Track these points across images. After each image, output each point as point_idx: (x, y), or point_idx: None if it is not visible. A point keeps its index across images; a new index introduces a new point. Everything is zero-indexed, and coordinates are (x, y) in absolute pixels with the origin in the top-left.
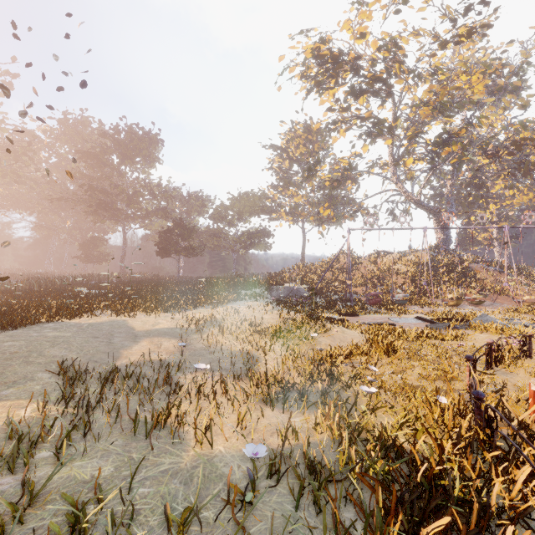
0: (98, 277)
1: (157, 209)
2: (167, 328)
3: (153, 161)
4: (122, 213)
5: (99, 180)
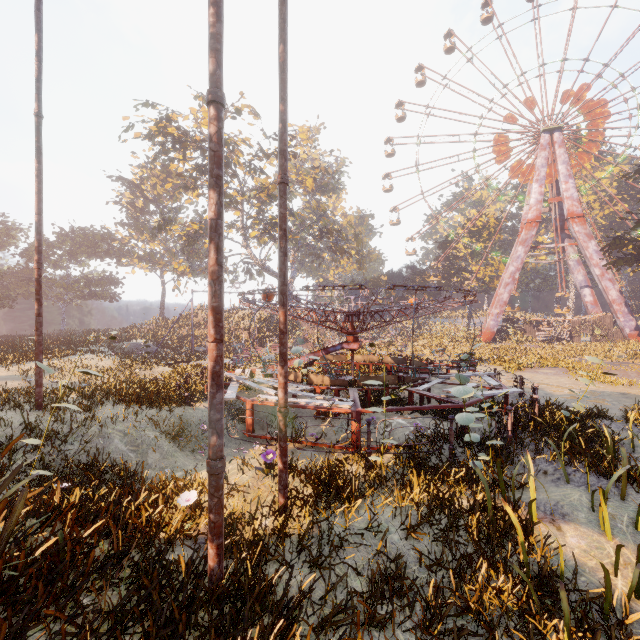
0: None
1: None
2: (5, 376)
3: None
4: None
5: None
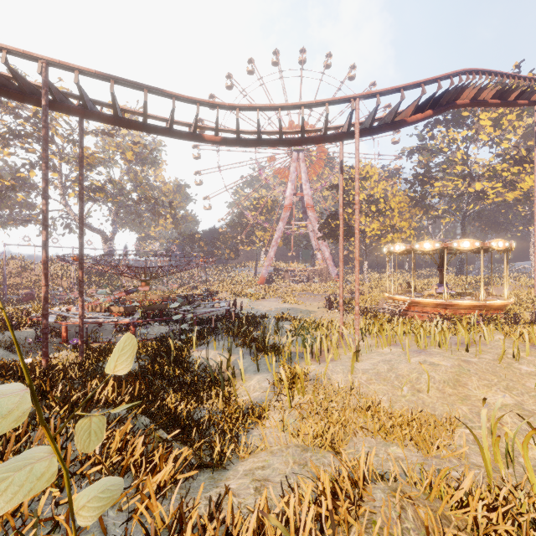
0: None
1: None
2: None
3: None
4: None
5: None
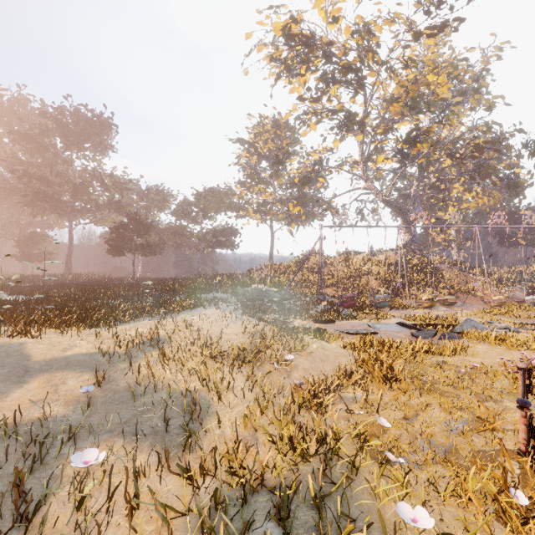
0: (31, 279)
1: (110, 202)
2: (84, 353)
3: (105, 149)
4: (67, 205)
5: (38, 167)
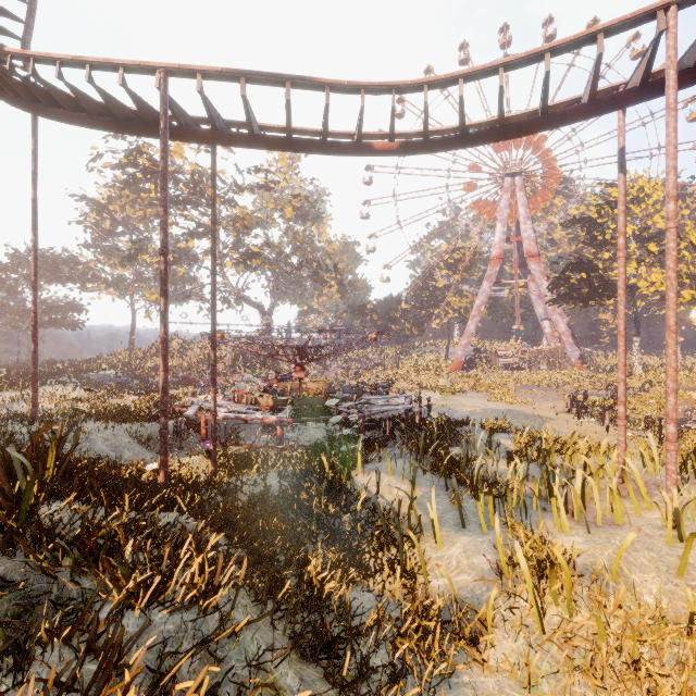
0: None
1: None
2: None
3: None
4: None
5: None
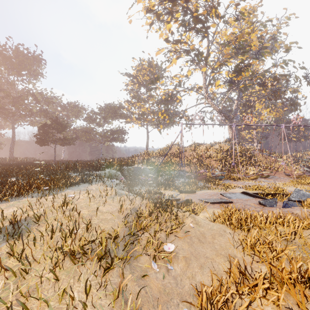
0: None
1: (40, 110)
2: None
3: (37, 75)
4: (9, 112)
5: None
